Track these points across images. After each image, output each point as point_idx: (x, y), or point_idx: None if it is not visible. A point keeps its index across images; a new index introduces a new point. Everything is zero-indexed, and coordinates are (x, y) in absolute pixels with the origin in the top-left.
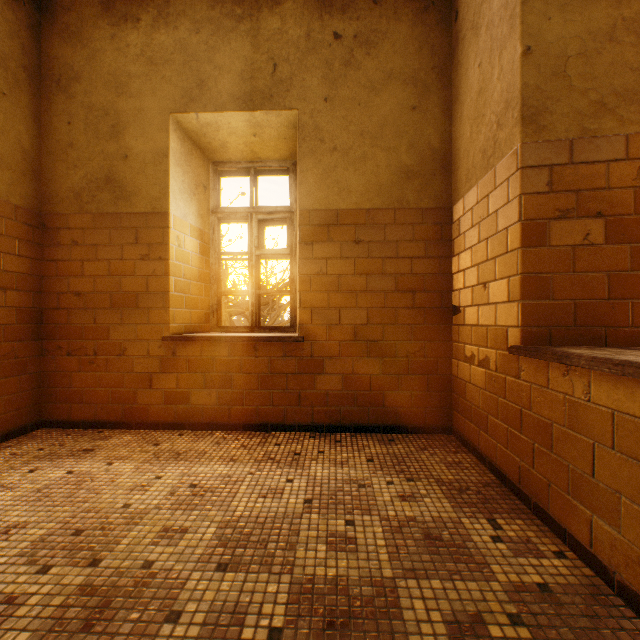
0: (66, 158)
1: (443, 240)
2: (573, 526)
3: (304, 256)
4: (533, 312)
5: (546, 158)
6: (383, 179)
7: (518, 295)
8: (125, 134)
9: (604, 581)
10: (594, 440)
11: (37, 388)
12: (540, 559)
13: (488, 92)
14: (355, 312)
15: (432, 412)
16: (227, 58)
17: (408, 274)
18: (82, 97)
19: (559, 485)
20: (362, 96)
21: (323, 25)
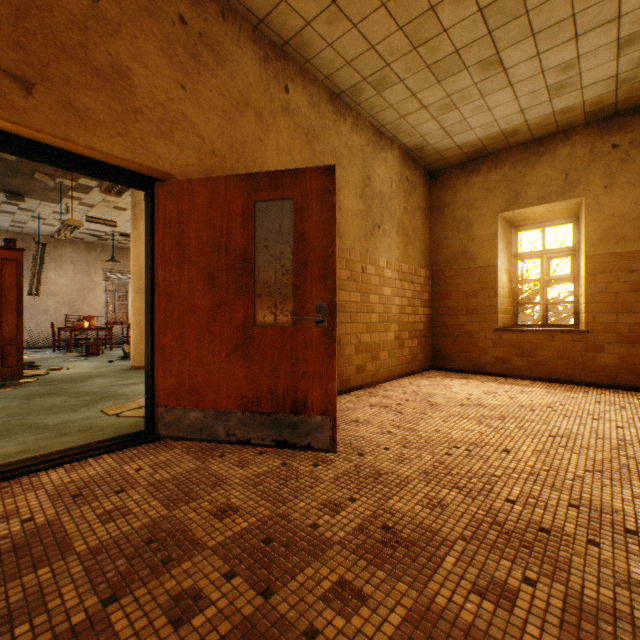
0: (442, 244)
1: None
2: None
3: (587, 283)
4: None
5: None
6: None
7: None
8: (472, 228)
9: None
10: None
11: (429, 351)
12: None
13: None
14: (629, 315)
15: None
16: (533, 178)
17: None
18: (450, 214)
19: None
20: (635, 179)
21: (602, 142)
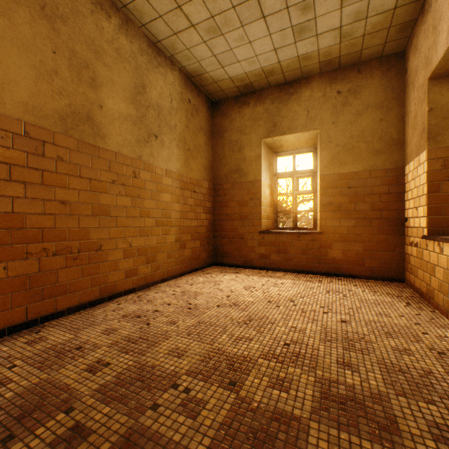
0: (222, 162)
1: (399, 184)
2: (439, 302)
3: (322, 195)
4: (433, 221)
5: (440, 155)
6: (363, 156)
7: (426, 214)
8: (243, 150)
9: (445, 316)
10: (443, 268)
11: (212, 250)
12: (422, 311)
13: (417, 119)
14: (348, 221)
15: (392, 271)
16: (286, 112)
17: (378, 202)
18: (227, 138)
19: (436, 289)
20: (352, 118)
21: (331, 89)
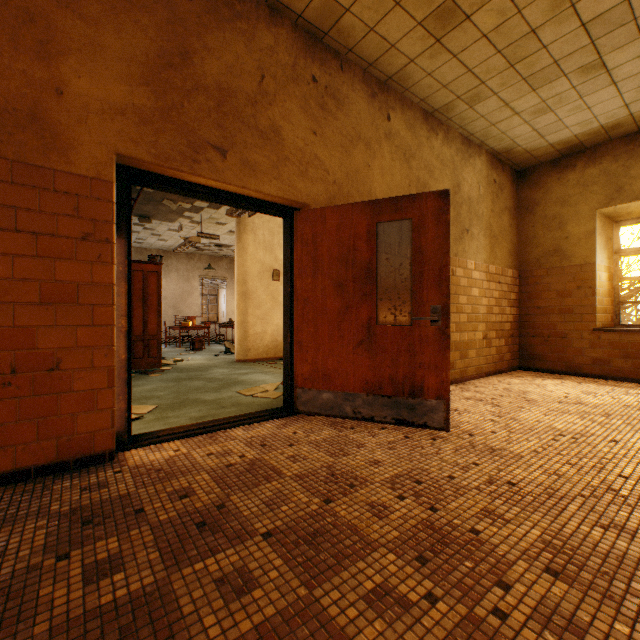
0: (530, 243)
1: None
2: None
3: None
4: None
5: None
6: None
7: None
8: (565, 226)
9: None
10: None
11: (516, 351)
12: None
13: None
14: None
15: None
16: (638, 170)
17: None
18: (539, 213)
19: None
20: None
21: None
